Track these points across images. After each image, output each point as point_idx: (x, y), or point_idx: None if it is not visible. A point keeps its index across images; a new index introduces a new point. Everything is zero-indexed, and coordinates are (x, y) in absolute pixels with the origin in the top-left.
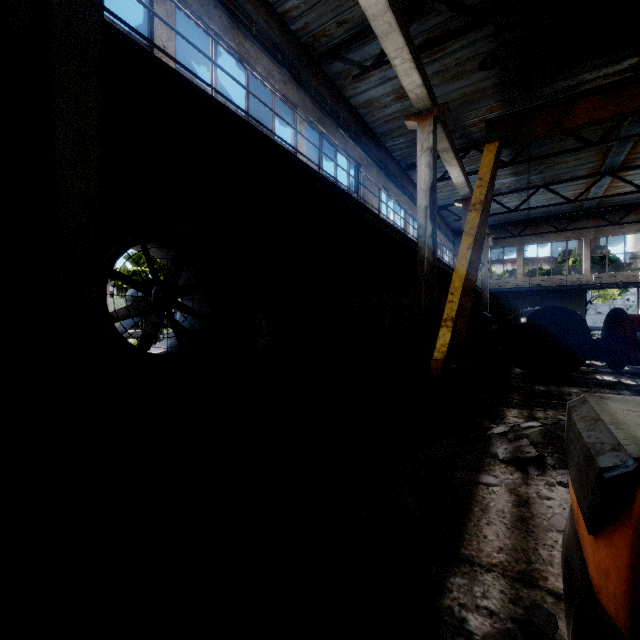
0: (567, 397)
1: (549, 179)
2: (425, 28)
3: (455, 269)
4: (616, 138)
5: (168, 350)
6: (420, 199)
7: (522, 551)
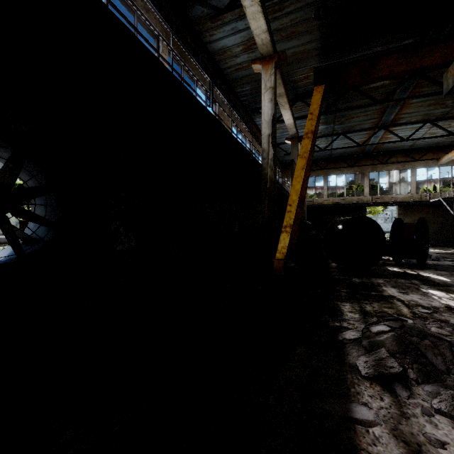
0: (379, 288)
1: (346, 129)
2: None
3: (292, 185)
4: (394, 99)
5: (3, 259)
6: (264, 128)
7: None
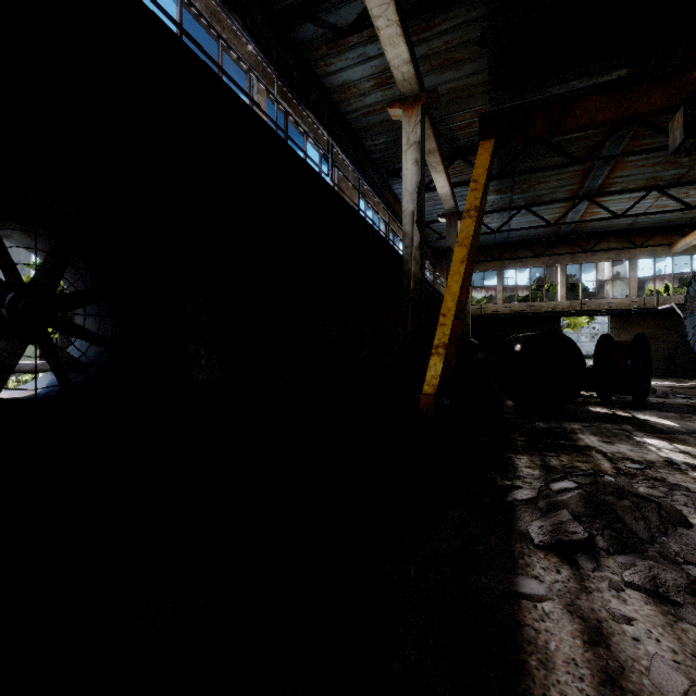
0: (573, 436)
1: (531, 200)
2: None
3: (447, 286)
4: (601, 156)
5: (42, 392)
6: (406, 202)
7: None
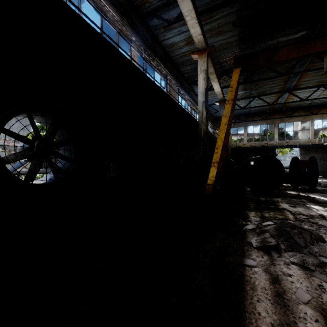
0: (277, 204)
1: (260, 93)
2: (202, 3)
3: (218, 135)
4: (293, 72)
5: (48, 181)
6: (199, 97)
7: (287, 326)
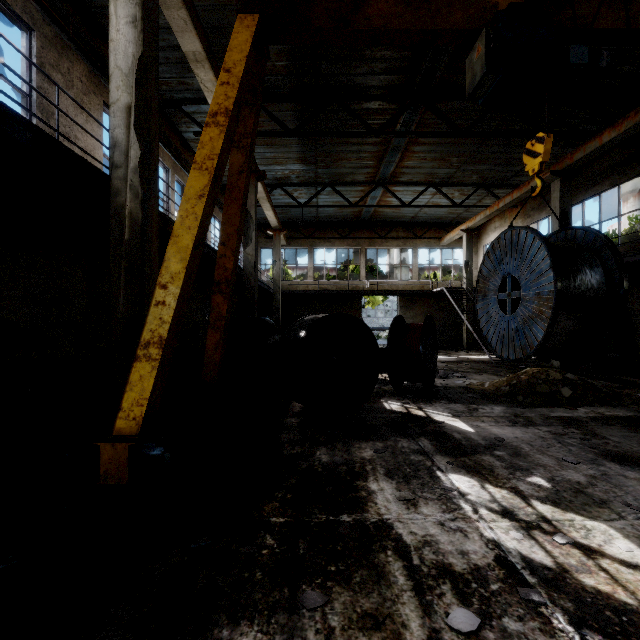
0: (362, 486)
1: (335, 177)
2: None
3: (173, 235)
4: (394, 131)
5: None
6: (116, 88)
7: None
